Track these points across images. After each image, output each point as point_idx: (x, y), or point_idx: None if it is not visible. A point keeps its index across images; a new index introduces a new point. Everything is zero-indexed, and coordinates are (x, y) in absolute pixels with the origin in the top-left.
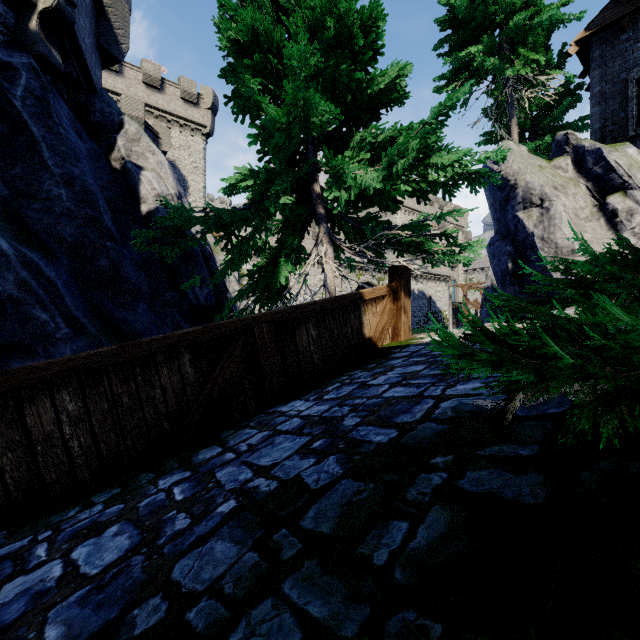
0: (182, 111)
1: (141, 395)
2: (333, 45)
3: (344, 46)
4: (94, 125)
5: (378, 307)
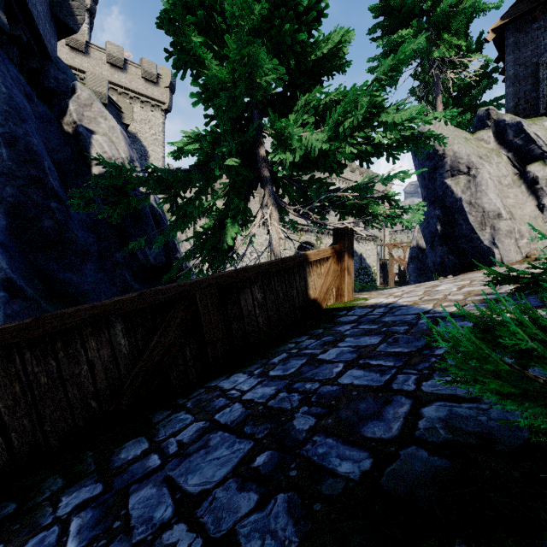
0: (143, 89)
1: (63, 373)
2: (279, 6)
3: (290, 7)
4: (48, 91)
5: (322, 268)
